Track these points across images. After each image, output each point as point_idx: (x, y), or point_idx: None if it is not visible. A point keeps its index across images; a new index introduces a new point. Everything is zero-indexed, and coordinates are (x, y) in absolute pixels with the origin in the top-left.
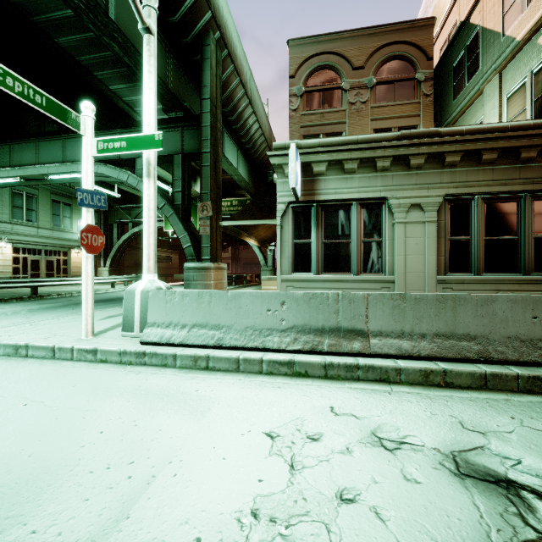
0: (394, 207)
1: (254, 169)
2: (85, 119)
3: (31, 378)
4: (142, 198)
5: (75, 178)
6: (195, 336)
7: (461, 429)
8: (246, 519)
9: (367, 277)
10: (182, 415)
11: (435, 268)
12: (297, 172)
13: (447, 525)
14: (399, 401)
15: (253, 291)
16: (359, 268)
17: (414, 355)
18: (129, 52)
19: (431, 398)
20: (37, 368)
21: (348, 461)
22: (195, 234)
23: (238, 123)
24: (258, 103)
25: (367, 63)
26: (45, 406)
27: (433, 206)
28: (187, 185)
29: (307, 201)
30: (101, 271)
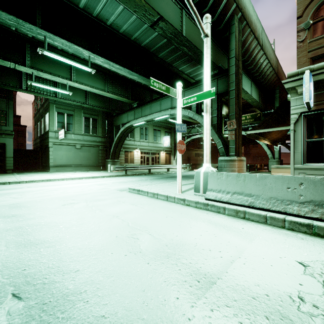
0: None
1: (263, 92)
2: (178, 91)
3: (164, 207)
4: (191, 122)
5: (165, 117)
6: (235, 199)
7: None
8: (295, 298)
9: None
10: (238, 238)
11: None
12: (311, 90)
13: None
14: None
15: (275, 175)
16: None
17: None
18: (191, 48)
19: None
20: (164, 203)
21: None
22: (224, 140)
23: (252, 64)
24: (267, 46)
25: None
26: (173, 219)
27: None
28: (220, 112)
29: (319, 109)
30: (172, 162)
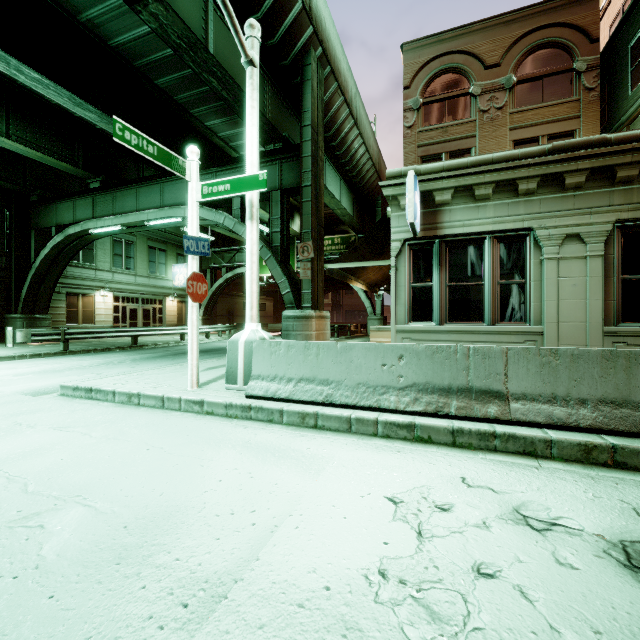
0: (542, 239)
1: (359, 200)
2: (190, 164)
3: (148, 426)
4: (235, 240)
5: (173, 223)
6: (302, 391)
7: (635, 517)
8: (374, 577)
9: (505, 327)
10: (296, 471)
11: (601, 317)
12: (416, 204)
13: (612, 617)
14: (549, 478)
15: (366, 343)
16: (494, 317)
17: (570, 425)
18: (228, 85)
19: (594, 478)
20: (151, 416)
21: (485, 536)
22: (294, 278)
23: (341, 148)
24: (365, 123)
25: (505, 58)
26: (165, 452)
27: (598, 236)
28: (286, 224)
29: (428, 237)
30: None
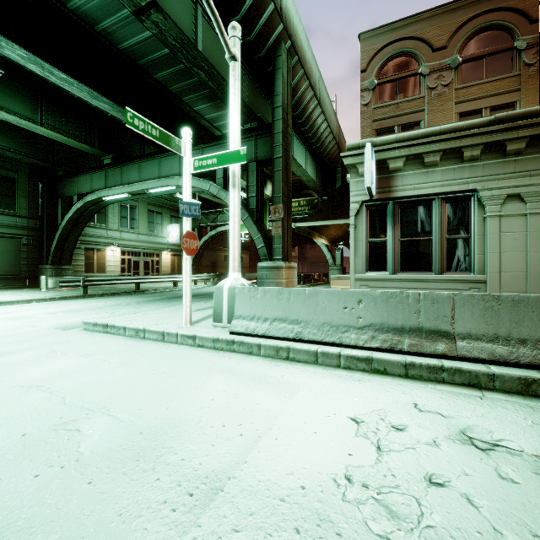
0: (485, 199)
1: (322, 168)
2: (184, 143)
3: (153, 355)
4: (218, 204)
5: (168, 190)
6: (276, 329)
7: None
8: (341, 481)
9: (451, 276)
10: (273, 394)
11: None
12: (372, 171)
13: None
14: (492, 407)
15: (330, 289)
16: (442, 267)
17: (511, 361)
18: (213, 76)
19: (533, 408)
20: (155, 348)
21: (435, 453)
22: (267, 235)
23: (307, 125)
24: (327, 102)
25: (451, 41)
26: (167, 376)
27: (537, 195)
28: (260, 190)
29: (383, 199)
30: None
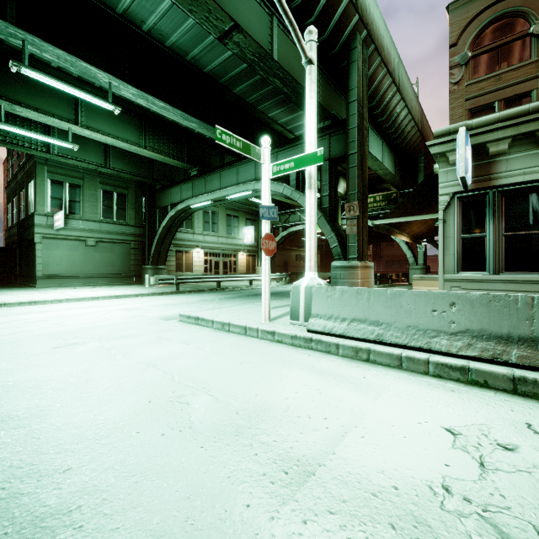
0: None
1: (401, 159)
2: (264, 151)
3: (238, 346)
4: (289, 204)
5: (245, 195)
6: (354, 330)
7: None
8: (438, 489)
9: None
10: (356, 394)
11: None
12: (467, 158)
13: None
14: None
15: (415, 290)
16: None
17: None
18: (288, 82)
19: None
20: (239, 340)
21: None
22: (341, 234)
23: (384, 115)
24: (407, 87)
25: None
26: (253, 366)
27: None
28: (334, 188)
29: (480, 189)
30: (258, 269)
